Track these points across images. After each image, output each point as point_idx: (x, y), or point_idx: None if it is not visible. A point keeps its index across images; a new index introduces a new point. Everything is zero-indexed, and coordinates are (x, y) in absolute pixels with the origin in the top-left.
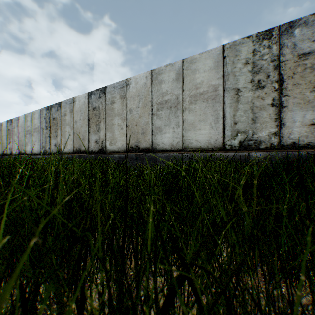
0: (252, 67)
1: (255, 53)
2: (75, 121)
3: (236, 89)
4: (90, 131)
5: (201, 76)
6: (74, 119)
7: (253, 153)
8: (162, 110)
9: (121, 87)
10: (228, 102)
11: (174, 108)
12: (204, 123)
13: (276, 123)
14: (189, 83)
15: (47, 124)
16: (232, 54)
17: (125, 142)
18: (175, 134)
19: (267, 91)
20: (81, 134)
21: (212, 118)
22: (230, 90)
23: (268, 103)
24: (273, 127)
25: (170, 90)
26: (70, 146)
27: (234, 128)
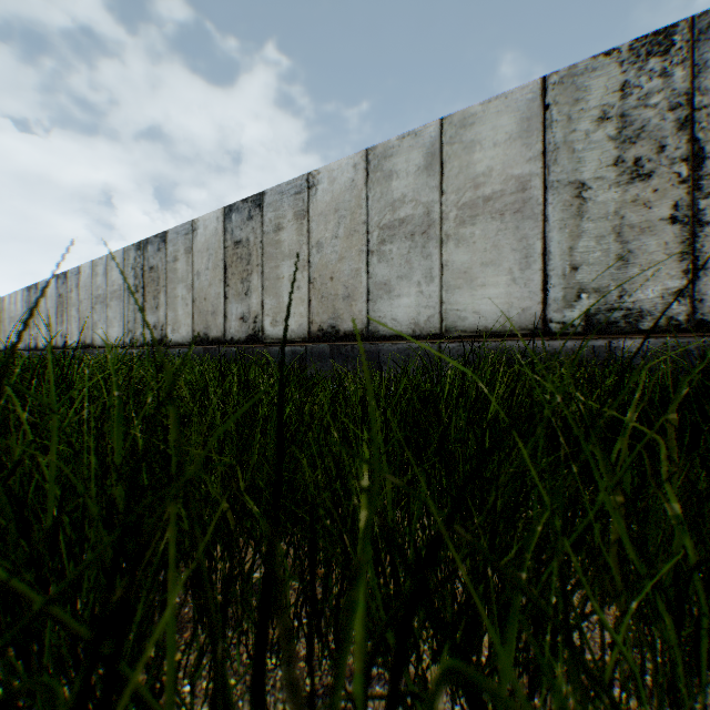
0: (619, 128)
1: (626, 93)
2: (195, 273)
3: (576, 185)
4: (228, 294)
5: (487, 157)
6: (194, 268)
7: (620, 341)
8: (391, 243)
9: (297, 192)
10: (554, 217)
11: (421, 235)
12: (496, 270)
13: (683, 266)
14: (457, 176)
15: (139, 282)
16: (566, 99)
17: (307, 320)
18: (424, 297)
19: (660, 186)
20: (209, 302)
21: (516, 258)
22: (561, 188)
23: (663, 216)
24: (675, 276)
25: (410, 195)
26: (185, 330)
27: (571, 281)
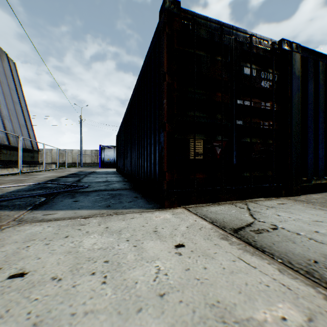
0: None
1: None
2: None
3: None
4: None
5: None
6: None
7: None
8: None
9: None
10: None
11: None
12: None
13: None
14: None
15: None
16: None
17: None
18: None
19: None
20: None
21: None
22: None
23: None
24: None
25: None
26: None
27: None
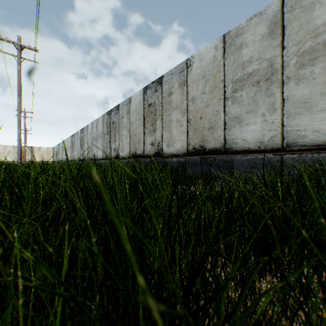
0: None
1: None
2: (131, 122)
3: None
4: (145, 132)
5: None
6: (130, 120)
7: None
8: (241, 90)
9: (180, 71)
10: None
11: (264, 81)
12: None
13: None
14: (296, 33)
15: (108, 129)
16: None
17: (186, 143)
18: (267, 123)
19: None
20: (136, 136)
21: None
22: None
23: None
24: None
25: (256, 56)
26: (126, 151)
27: None
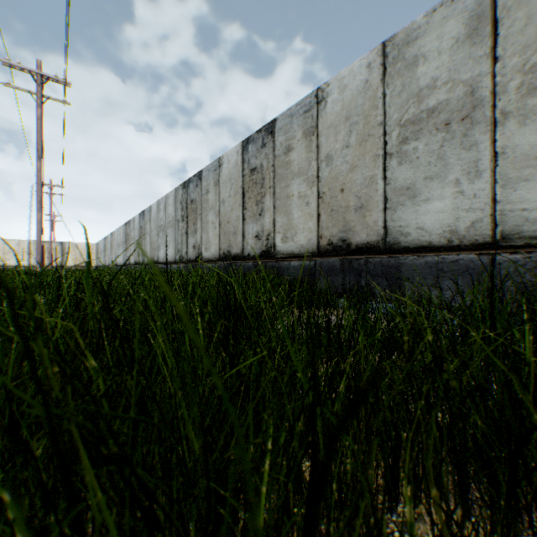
0: None
1: None
2: (221, 201)
3: None
4: (246, 216)
5: None
6: (220, 197)
7: None
8: (416, 140)
9: (306, 111)
10: None
11: (459, 122)
12: None
13: None
14: (521, 31)
15: (184, 213)
16: None
17: (316, 234)
18: (465, 198)
19: None
20: (231, 224)
21: None
22: None
23: None
24: None
25: (443, 77)
26: (214, 248)
27: None
